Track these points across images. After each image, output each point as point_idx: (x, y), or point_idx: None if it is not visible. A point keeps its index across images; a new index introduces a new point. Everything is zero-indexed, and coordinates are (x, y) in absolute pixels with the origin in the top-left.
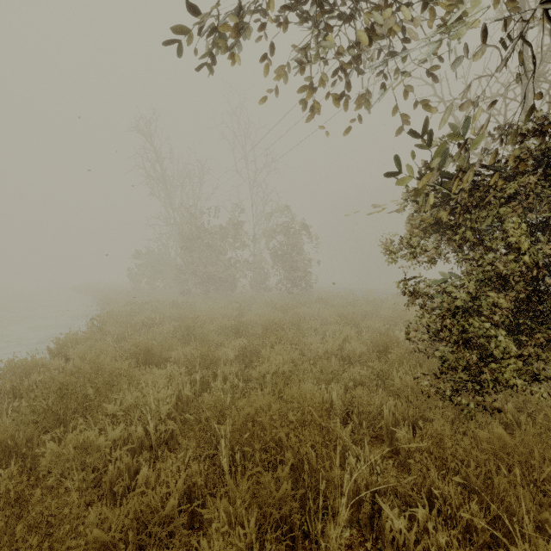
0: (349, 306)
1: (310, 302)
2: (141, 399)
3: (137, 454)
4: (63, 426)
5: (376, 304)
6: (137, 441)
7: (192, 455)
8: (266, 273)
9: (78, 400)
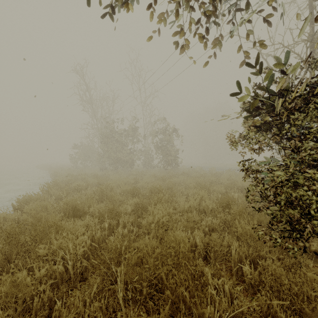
0: (202, 177)
1: (178, 175)
2: (64, 245)
3: (59, 285)
4: (9, 263)
5: (217, 176)
6: (59, 276)
7: (96, 290)
8: (151, 157)
9: (18, 246)
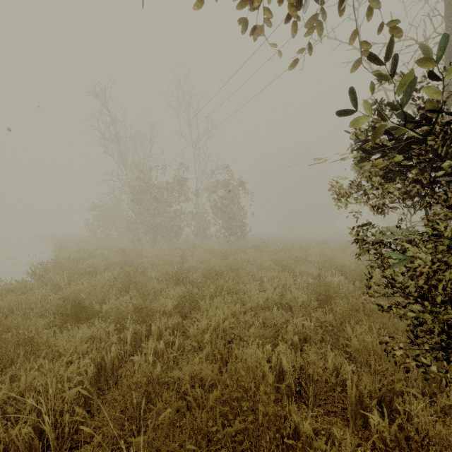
0: (281, 252)
1: (246, 249)
2: (38, 382)
3: None
4: None
5: (303, 250)
6: (23, 447)
7: None
8: (207, 223)
9: None
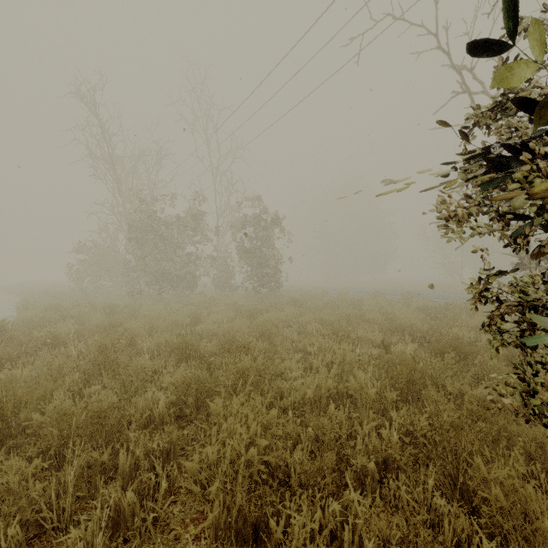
0: (328, 309)
1: (281, 304)
2: None
3: None
4: None
5: (355, 305)
6: None
7: None
8: (231, 270)
9: None
